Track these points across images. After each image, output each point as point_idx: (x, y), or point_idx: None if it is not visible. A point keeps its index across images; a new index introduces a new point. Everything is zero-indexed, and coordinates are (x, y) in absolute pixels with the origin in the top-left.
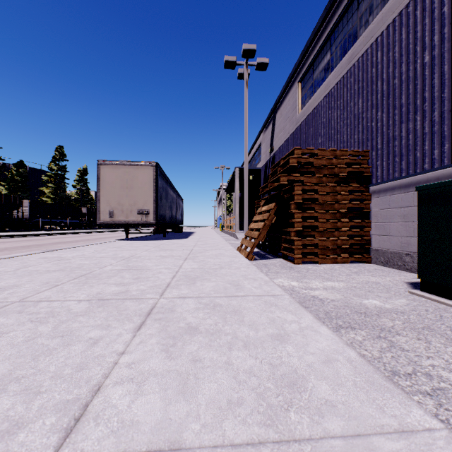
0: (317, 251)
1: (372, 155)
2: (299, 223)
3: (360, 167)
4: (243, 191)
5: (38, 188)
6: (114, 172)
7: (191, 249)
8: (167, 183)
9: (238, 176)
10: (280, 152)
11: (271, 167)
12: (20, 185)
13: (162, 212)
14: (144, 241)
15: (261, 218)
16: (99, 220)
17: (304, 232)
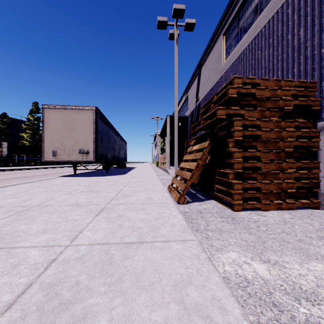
0: (259, 195)
1: (321, 85)
2: (239, 164)
3: (307, 99)
4: (173, 135)
5: (19, 134)
6: (57, 115)
7: (119, 190)
8: (108, 127)
9: (169, 122)
10: (205, 100)
11: (202, 106)
12: (3, 131)
13: (102, 151)
14: (83, 178)
15: (193, 157)
16: (44, 159)
17: (244, 173)
